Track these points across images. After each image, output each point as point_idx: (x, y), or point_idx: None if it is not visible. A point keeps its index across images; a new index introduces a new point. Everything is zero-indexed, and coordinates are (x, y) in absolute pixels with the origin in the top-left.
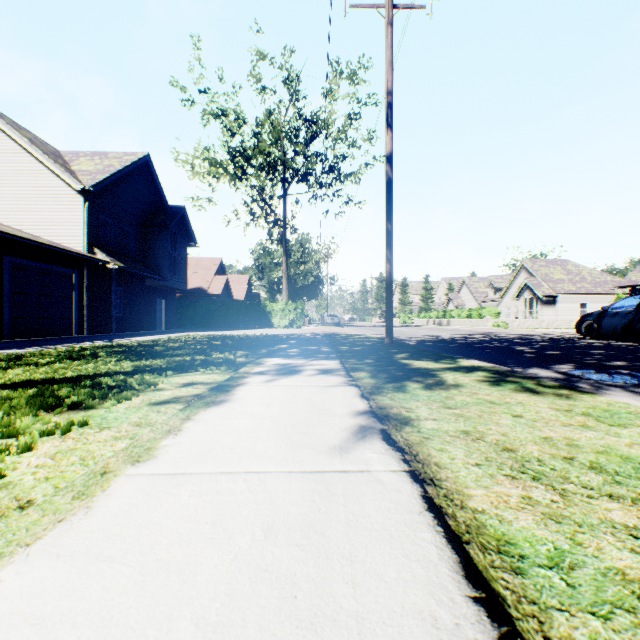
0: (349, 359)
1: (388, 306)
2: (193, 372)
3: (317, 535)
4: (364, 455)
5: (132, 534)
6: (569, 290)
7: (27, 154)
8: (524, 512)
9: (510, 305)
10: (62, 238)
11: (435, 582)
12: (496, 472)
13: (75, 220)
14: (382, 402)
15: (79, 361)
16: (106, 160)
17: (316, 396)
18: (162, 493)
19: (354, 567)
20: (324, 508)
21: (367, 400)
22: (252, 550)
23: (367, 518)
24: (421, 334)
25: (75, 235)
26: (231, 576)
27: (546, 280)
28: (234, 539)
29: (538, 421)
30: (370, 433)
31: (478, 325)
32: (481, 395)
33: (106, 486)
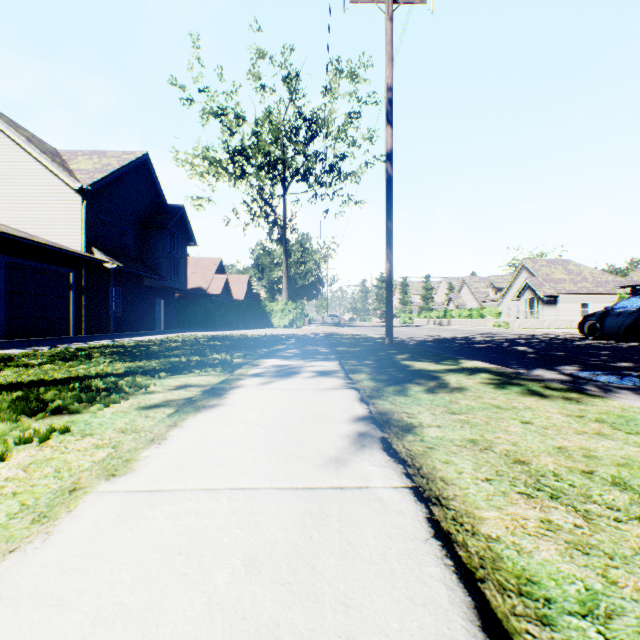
0: (348, 360)
1: (388, 306)
2: (187, 374)
3: (307, 570)
4: (362, 468)
5: (92, 568)
6: (570, 290)
7: (24, 153)
8: (545, 540)
9: (511, 305)
10: (60, 237)
11: (446, 636)
12: (509, 489)
13: (73, 219)
14: (382, 407)
15: (71, 362)
16: (104, 159)
17: (313, 400)
18: (134, 515)
19: (349, 614)
20: (316, 534)
21: (366, 404)
22: (229, 590)
23: (365, 547)
24: (422, 334)
25: (73, 234)
26: (201, 627)
27: (547, 280)
28: (210, 575)
29: (550, 428)
30: (369, 442)
31: (479, 325)
32: (486, 399)
33: (73, 506)
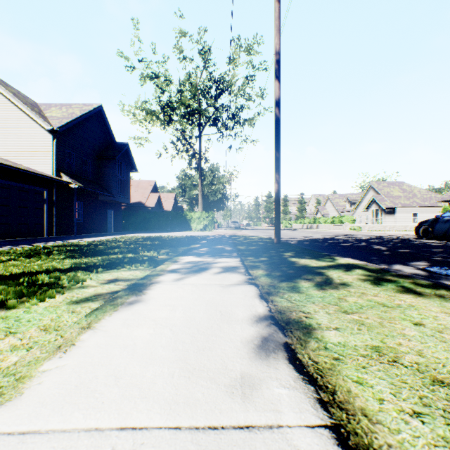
0: (247, 257)
1: (276, 215)
2: (120, 268)
3: None
4: (271, 391)
5: None
6: (404, 203)
7: (11, 104)
8: None
9: (361, 214)
10: (37, 165)
11: None
12: (449, 433)
13: (46, 152)
14: (280, 305)
15: (32, 258)
16: (70, 109)
17: (219, 297)
18: None
19: None
20: None
21: (266, 302)
22: None
23: None
24: (299, 235)
25: (46, 163)
26: None
27: (388, 196)
28: None
29: (444, 332)
30: (274, 350)
31: (339, 229)
32: (370, 296)
33: None
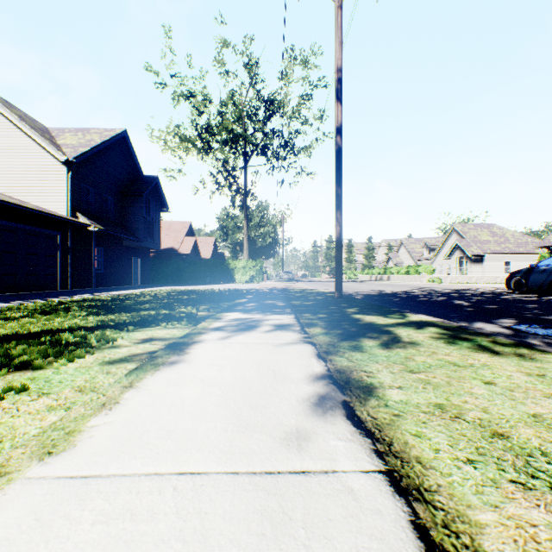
0: (303, 314)
1: (338, 264)
2: (155, 327)
3: None
4: (327, 443)
5: None
6: (495, 250)
7: (17, 129)
8: None
9: (442, 263)
10: (48, 204)
11: None
12: (499, 476)
13: (59, 188)
14: (340, 364)
15: (50, 315)
16: (88, 135)
17: (271, 356)
18: (57, 517)
19: None
20: None
21: (324, 361)
22: None
23: None
24: (366, 289)
25: (59, 201)
26: None
27: (474, 241)
28: None
29: (515, 390)
30: (331, 407)
31: (415, 280)
32: (441, 355)
33: None
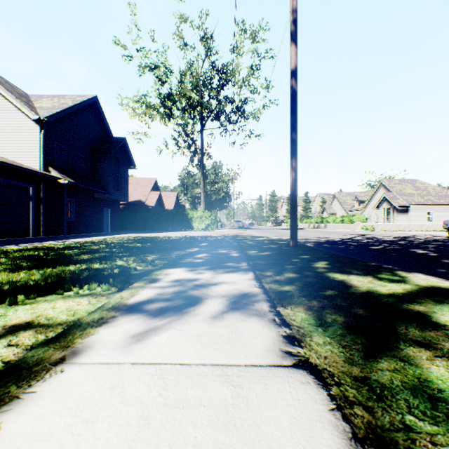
0: (264, 271)
1: (293, 211)
2: (62, 293)
3: None
4: None
5: None
6: (418, 202)
7: None
8: None
9: (371, 213)
10: (23, 159)
11: None
12: None
13: (33, 144)
14: None
15: None
16: (62, 100)
17: None
18: None
19: None
20: None
21: None
22: None
23: None
24: (311, 236)
25: (33, 156)
26: None
27: (400, 194)
28: None
29: None
30: None
31: (350, 228)
32: None
33: None
